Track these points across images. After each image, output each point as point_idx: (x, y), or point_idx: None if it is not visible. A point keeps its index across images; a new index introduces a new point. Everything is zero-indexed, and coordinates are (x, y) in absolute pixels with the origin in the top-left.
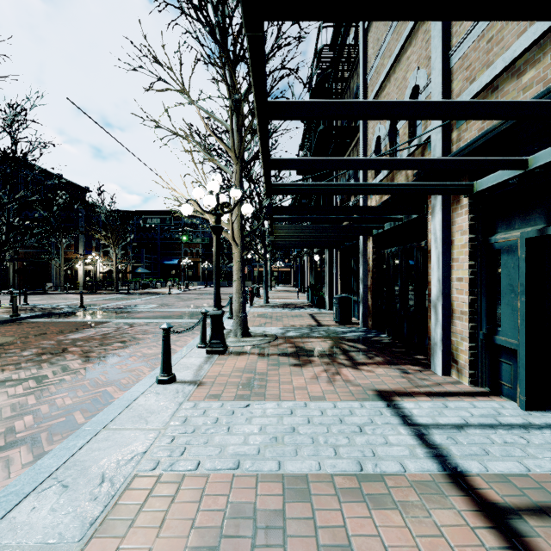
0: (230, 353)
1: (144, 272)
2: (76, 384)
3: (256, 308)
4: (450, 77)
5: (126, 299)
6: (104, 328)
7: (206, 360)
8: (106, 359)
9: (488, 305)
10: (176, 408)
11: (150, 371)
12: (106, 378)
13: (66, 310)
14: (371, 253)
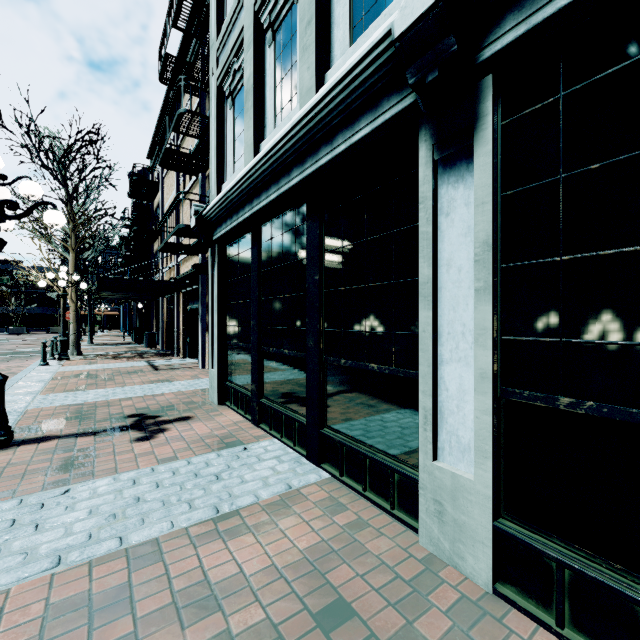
0: (73, 360)
1: None
2: None
3: (82, 346)
4: None
5: None
6: None
7: (60, 361)
8: None
9: (188, 329)
10: (59, 367)
11: (24, 368)
12: None
13: None
14: (166, 307)
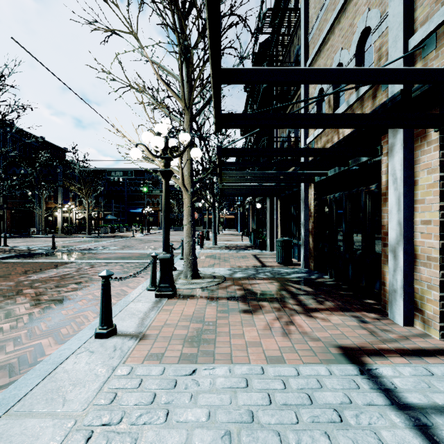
0: (179, 296)
1: (112, 219)
2: (11, 335)
3: (206, 250)
4: (413, 5)
5: (95, 241)
6: (66, 268)
7: (153, 305)
8: (55, 302)
9: None
10: (108, 376)
11: (95, 317)
12: (46, 326)
13: (39, 251)
14: (313, 199)
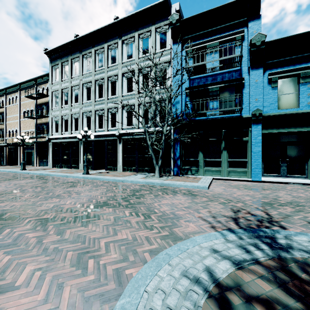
0: None
1: None
2: None
3: None
4: (21, 133)
5: None
6: None
7: None
8: None
9: (24, 157)
10: None
11: None
12: None
13: None
14: (8, 150)
